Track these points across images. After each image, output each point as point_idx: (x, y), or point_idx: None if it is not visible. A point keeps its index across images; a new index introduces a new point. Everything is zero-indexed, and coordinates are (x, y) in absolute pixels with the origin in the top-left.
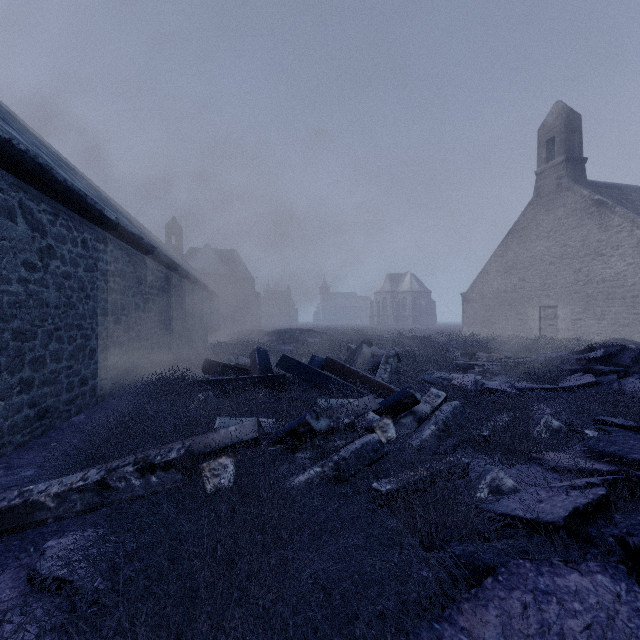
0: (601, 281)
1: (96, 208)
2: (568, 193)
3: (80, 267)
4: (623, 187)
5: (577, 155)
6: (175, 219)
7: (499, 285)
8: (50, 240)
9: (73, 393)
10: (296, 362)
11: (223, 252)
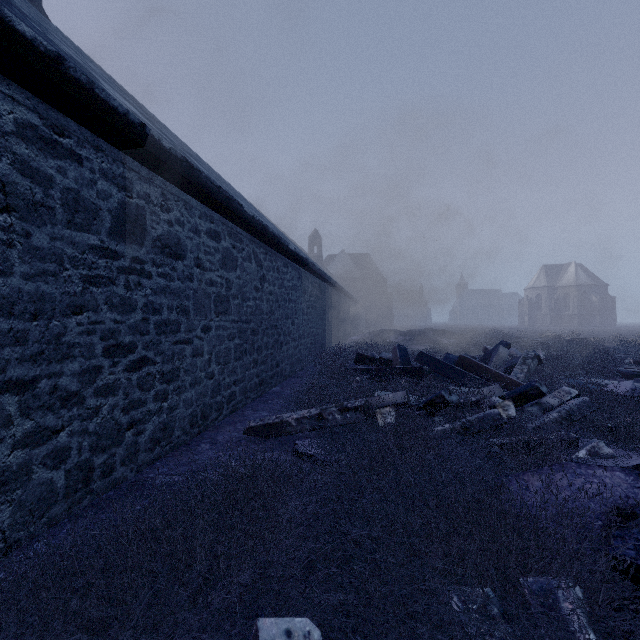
0: None
1: (285, 244)
2: None
3: (276, 286)
4: None
5: None
6: (316, 231)
7: None
8: (264, 271)
9: (273, 371)
10: (432, 358)
11: (357, 256)
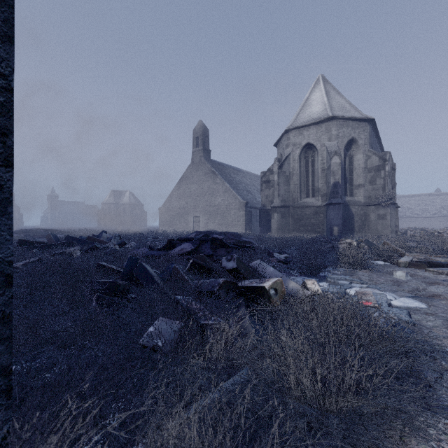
0: (214, 206)
1: None
2: (204, 165)
3: None
4: (225, 165)
5: (207, 148)
6: None
7: (177, 205)
8: None
9: None
10: (75, 238)
11: None
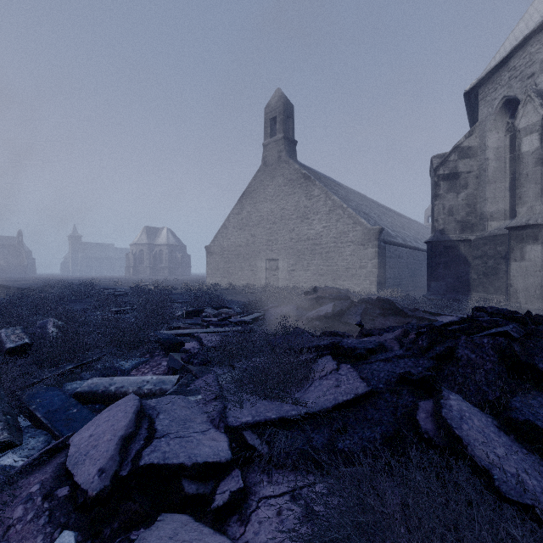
0: (307, 239)
1: None
2: (286, 165)
3: None
4: (317, 172)
5: (291, 137)
6: None
7: (236, 239)
8: None
9: None
10: None
11: None
